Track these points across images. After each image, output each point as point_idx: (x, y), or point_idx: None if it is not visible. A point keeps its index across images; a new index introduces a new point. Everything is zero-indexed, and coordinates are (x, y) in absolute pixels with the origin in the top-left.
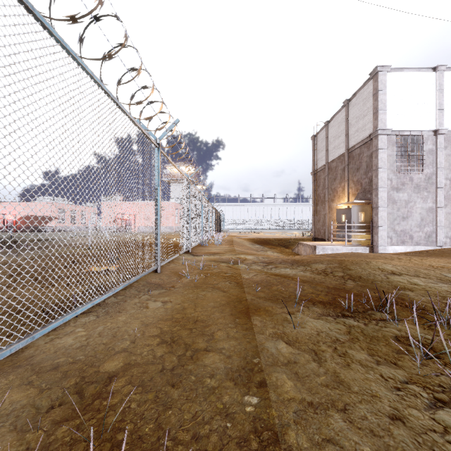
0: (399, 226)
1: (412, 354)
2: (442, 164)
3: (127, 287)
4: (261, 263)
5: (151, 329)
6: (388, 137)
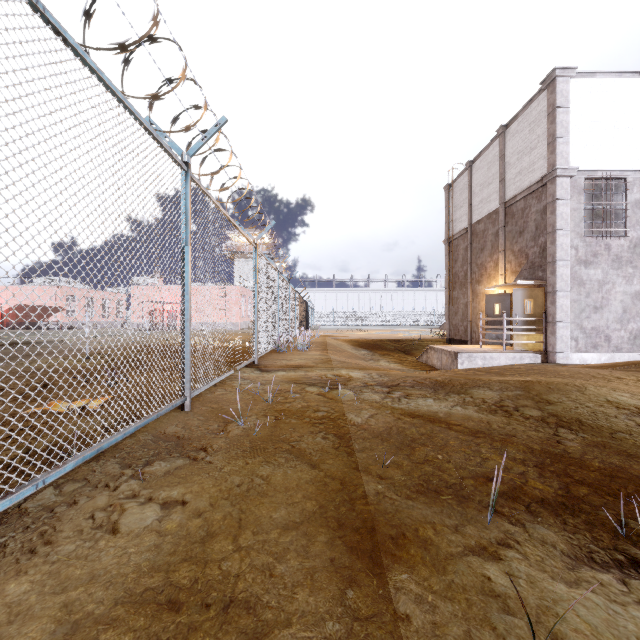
0: (590, 321)
1: None
2: None
3: (106, 451)
4: (379, 386)
5: None
6: (572, 180)
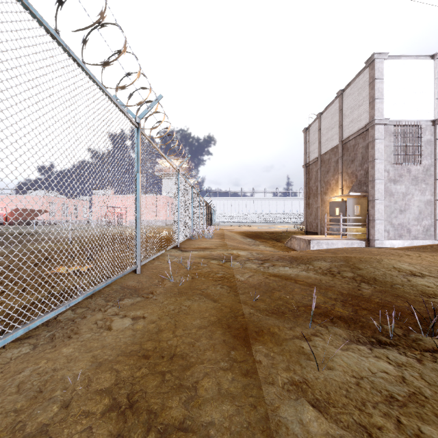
0: (397, 219)
1: None
2: None
3: (95, 294)
4: (256, 260)
5: (103, 375)
6: (385, 127)
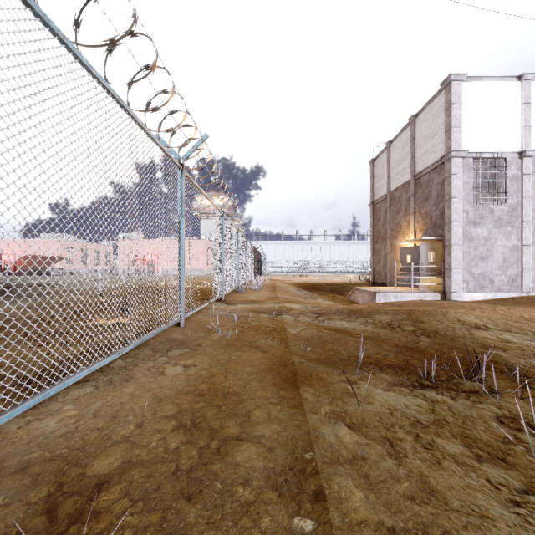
0: (477, 268)
1: (525, 445)
2: (529, 193)
3: (141, 345)
4: (311, 313)
5: (166, 406)
6: (464, 160)
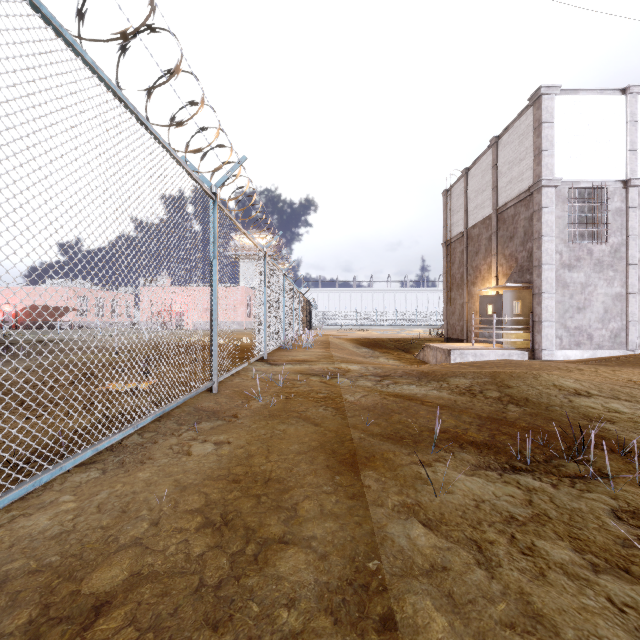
0: (573, 321)
1: None
2: (636, 230)
3: (163, 416)
4: (372, 376)
5: (190, 497)
6: (557, 190)
